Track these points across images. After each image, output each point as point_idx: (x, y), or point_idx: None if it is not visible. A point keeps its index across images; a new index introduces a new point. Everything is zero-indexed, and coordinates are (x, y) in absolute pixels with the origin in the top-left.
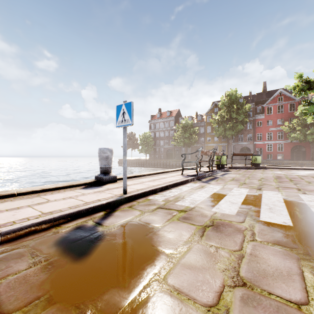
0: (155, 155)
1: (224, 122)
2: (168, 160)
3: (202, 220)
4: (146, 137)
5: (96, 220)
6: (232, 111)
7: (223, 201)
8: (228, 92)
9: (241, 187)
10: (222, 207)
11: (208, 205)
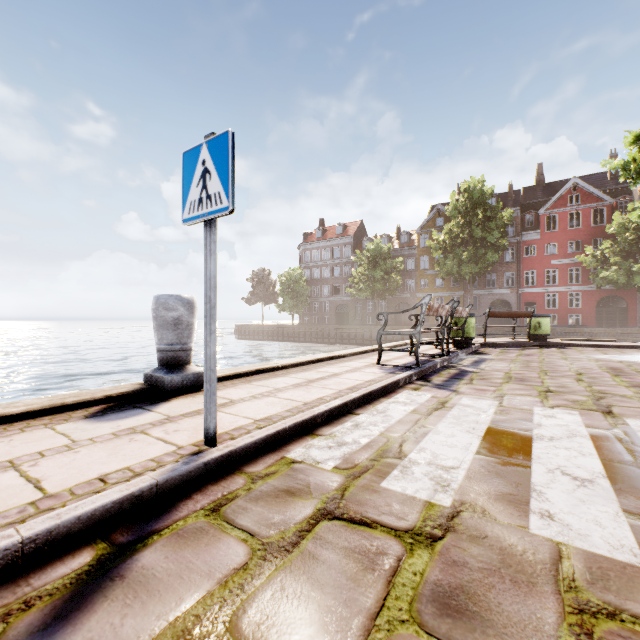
0: (312, 316)
1: (458, 248)
2: (338, 327)
3: (532, 624)
4: (294, 278)
5: (19, 630)
6: (475, 223)
7: (540, 470)
8: (466, 185)
9: (549, 404)
10: (562, 510)
11: (503, 497)
